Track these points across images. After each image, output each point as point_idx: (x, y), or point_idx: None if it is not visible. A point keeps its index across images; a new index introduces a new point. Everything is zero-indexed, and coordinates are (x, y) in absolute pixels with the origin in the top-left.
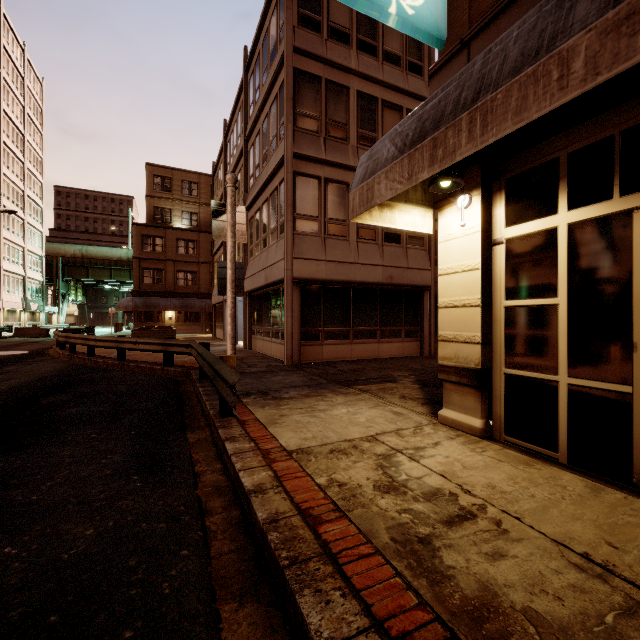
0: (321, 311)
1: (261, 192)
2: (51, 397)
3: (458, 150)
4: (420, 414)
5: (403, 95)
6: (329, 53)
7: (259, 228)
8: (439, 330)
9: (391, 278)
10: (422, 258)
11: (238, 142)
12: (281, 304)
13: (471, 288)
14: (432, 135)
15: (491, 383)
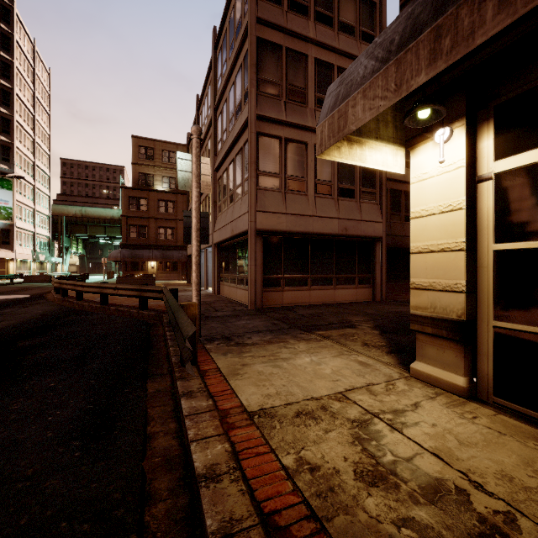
0: (282, 260)
1: (228, 154)
2: (29, 340)
3: (479, 29)
4: (388, 365)
5: None
6: (289, 23)
7: (226, 186)
8: (411, 277)
9: (346, 230)
10: (374, 211)
11: (208, 112)
12: (245, 254)
13: (452, 230)
14: (433, 24)
15: (475, 336)
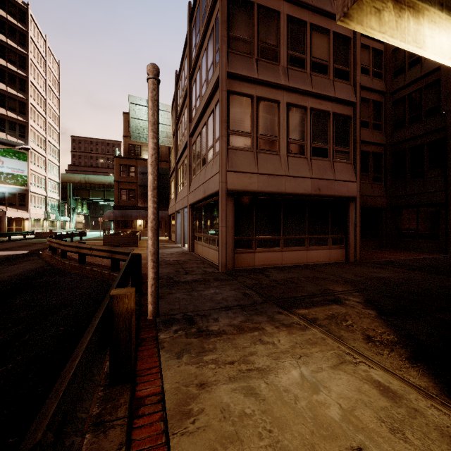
0: (253, 221)
1: (201, 118)
2: None
3: None
4: (428, 397)
5: (330, 19)
6: None
7: (199, 150)
8: None
9: (319, 189)
10: (348, 171)
11: (185, 84)
12: (217, 214)
13: None
14: None
15: None
